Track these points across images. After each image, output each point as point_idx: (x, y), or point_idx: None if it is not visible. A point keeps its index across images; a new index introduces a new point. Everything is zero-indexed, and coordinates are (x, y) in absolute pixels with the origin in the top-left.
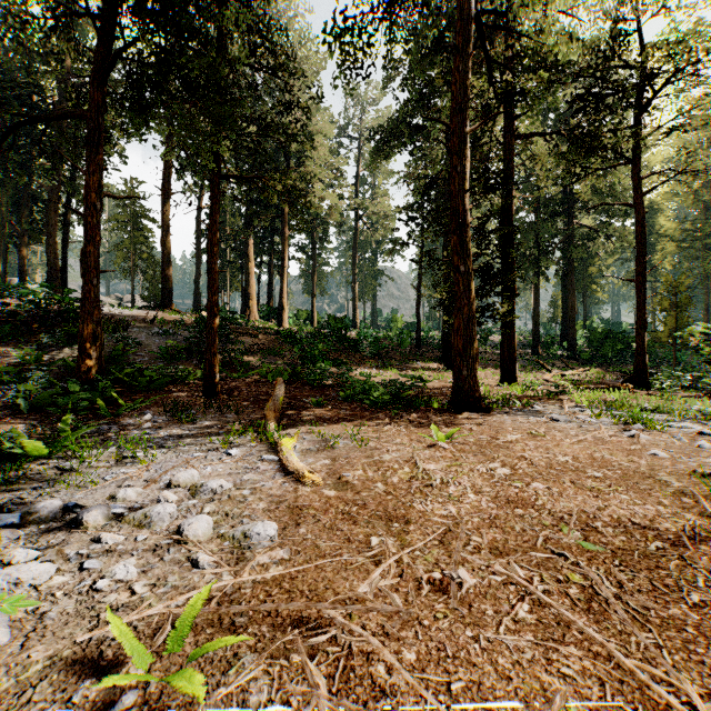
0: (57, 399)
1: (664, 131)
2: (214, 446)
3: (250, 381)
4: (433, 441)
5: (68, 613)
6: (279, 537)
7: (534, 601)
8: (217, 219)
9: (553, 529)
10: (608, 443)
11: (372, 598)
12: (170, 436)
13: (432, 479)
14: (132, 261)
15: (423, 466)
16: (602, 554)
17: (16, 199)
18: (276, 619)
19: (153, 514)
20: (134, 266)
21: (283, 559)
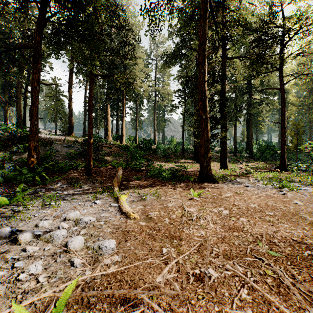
0: (17, 176)
1: (294, 56)
2: (89, 199)
3: (107, 168)
4: (191, 196)
5: (0, 295)
6: (116, 248)
7: (250, 287)
8: (92, 94)
9: (254, 243)
10: (273, 197)
11: (164, 286)
12: (68, 194)
13: (192, 216)
14: (55, 114)
15: (187, 209)
16: (281, 258)
17: (3, 86)
18: (112, 298)
19: (54, 235)
20: (56, 116)
21: (118, 261)
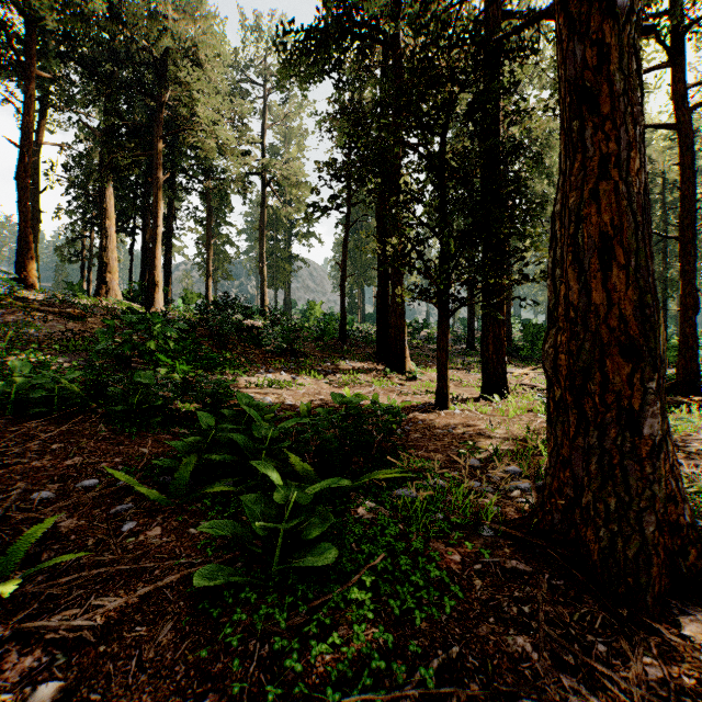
0: None
1: None
2: None
3: None
4: None
5: None
6: None
7: None
8: None
9: None
10: None
11: None
12: None
13: None
14: None
15: None
16: None
17: None
18: None
19: None
20: None
21: None
